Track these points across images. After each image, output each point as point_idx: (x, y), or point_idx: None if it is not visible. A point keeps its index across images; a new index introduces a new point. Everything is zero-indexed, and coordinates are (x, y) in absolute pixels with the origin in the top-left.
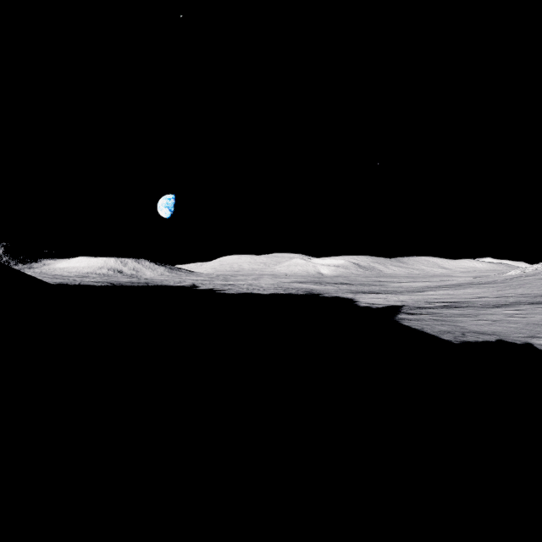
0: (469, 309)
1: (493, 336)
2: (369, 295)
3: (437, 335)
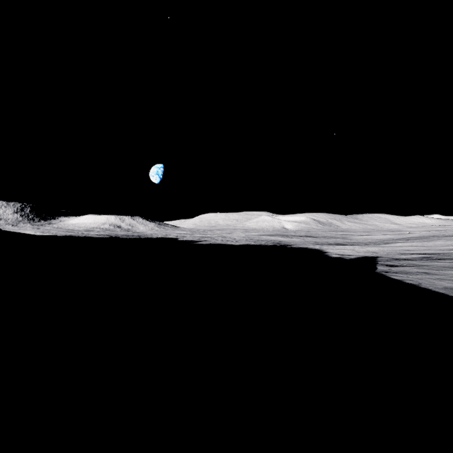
0: None
1: None
2: (336, 247)
3: (449, 294)
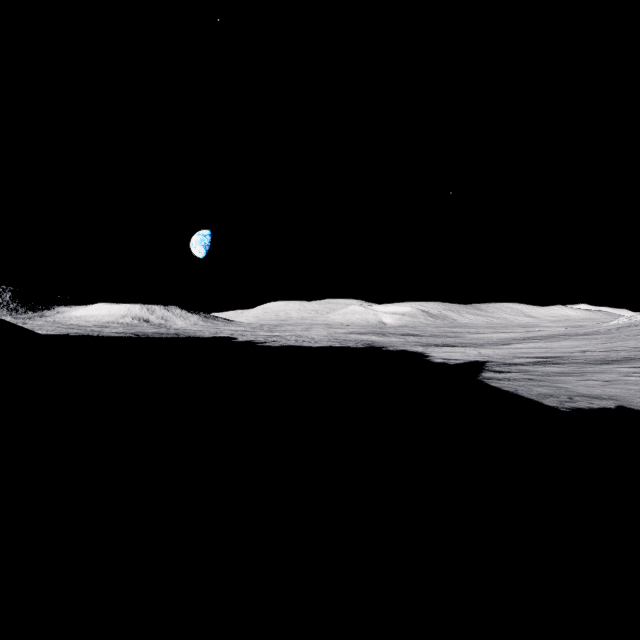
0: (571, 366)
1: (610, 401)
2: (443, 349)
3: (537, 400)
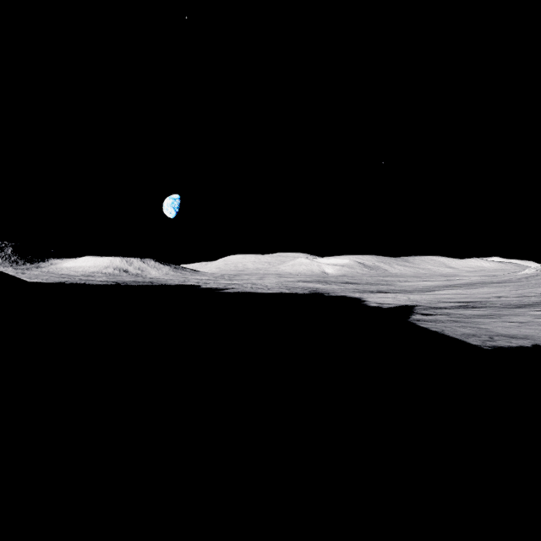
0: (489, 309)
1: (526, 340)
2: (377, 295)
3: (462, 339)
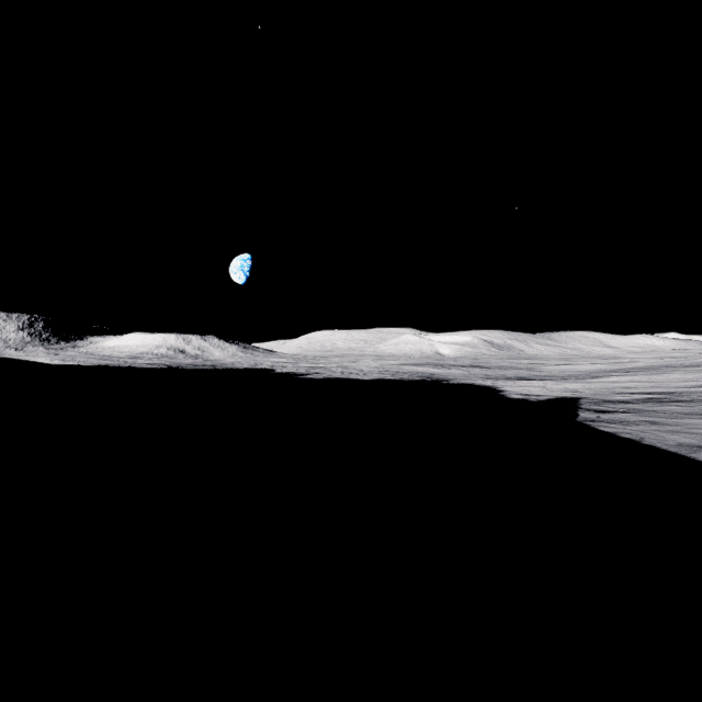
0: (700, 405)
1: None
2: (518, 383)
3: (684, 454)
